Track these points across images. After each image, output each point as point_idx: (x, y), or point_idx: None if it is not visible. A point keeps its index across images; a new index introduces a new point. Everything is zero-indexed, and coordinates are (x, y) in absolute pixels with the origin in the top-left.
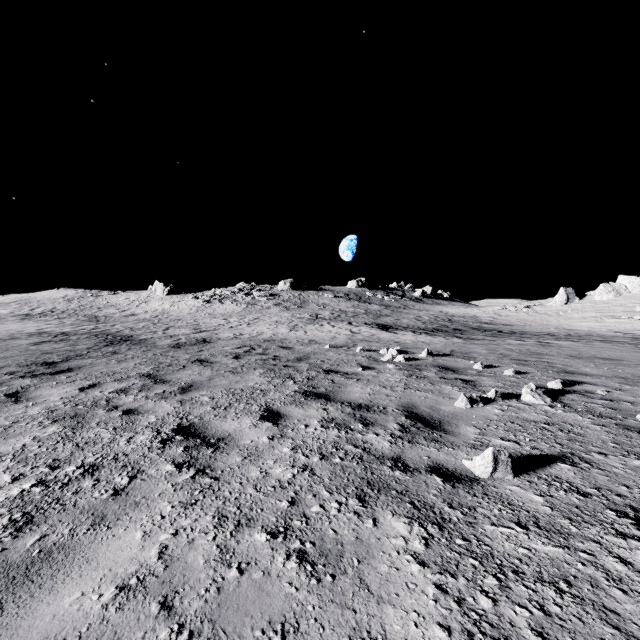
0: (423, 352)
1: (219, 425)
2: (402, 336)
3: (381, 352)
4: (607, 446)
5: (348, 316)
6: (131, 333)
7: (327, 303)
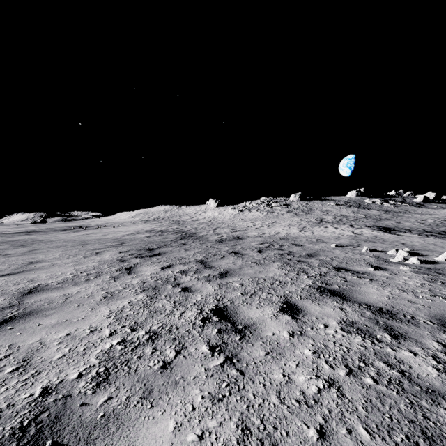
0: (441, 255)
1: (246, 311)
2: (407, 238)
3: (389, 253)
4: None
5: (349, 220)
6: (195, 231)
7: (329, 210)
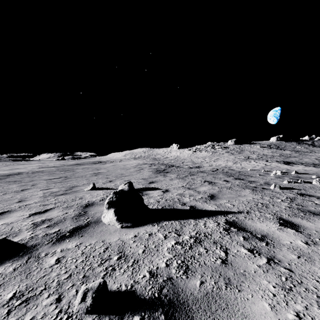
0: (293, 172)
1: (214, 181)
2: (295, 167)
3: (273, 172)
4: (318, 189)
5: (267, 157)
6: (172, 164)
7: (255, 150)
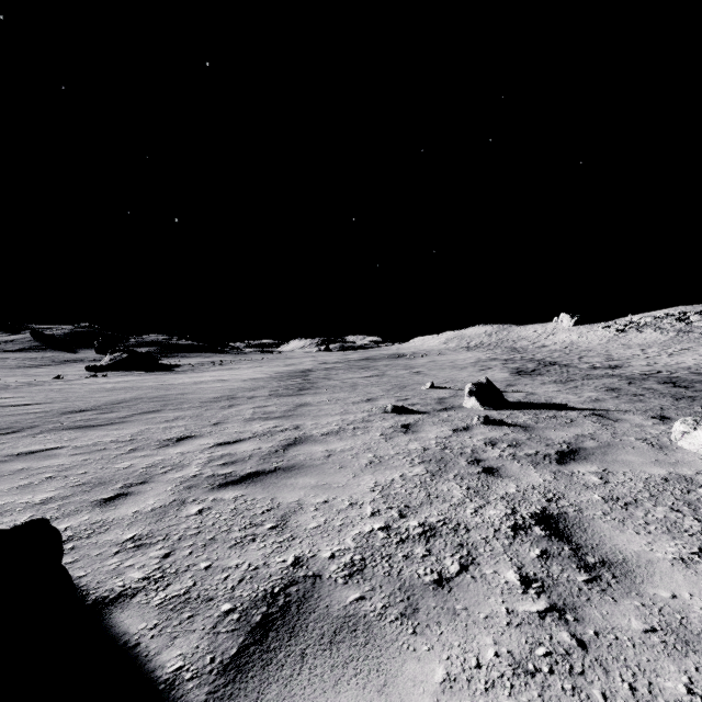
0: None
1: (621, 388)
2: None
3: None
4: None
5: None
6: (553, 360)
7: None
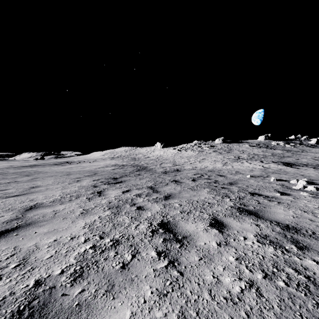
0: None
1: (184, 225)
2: (305, 171)
3: (291, 182)
4: None
5: (259, 157)
6: (146, 165)
7: (245, 150)
